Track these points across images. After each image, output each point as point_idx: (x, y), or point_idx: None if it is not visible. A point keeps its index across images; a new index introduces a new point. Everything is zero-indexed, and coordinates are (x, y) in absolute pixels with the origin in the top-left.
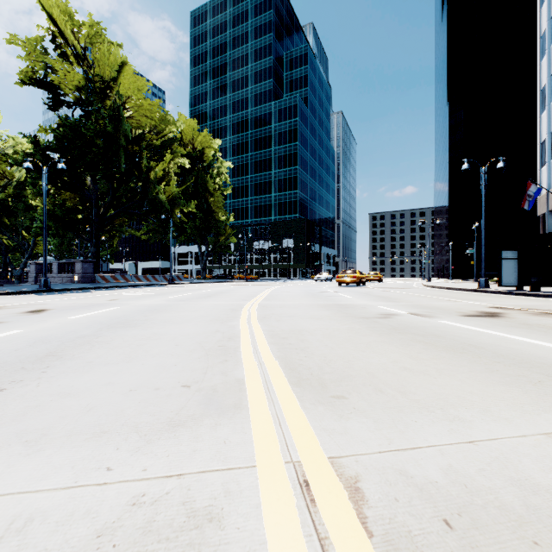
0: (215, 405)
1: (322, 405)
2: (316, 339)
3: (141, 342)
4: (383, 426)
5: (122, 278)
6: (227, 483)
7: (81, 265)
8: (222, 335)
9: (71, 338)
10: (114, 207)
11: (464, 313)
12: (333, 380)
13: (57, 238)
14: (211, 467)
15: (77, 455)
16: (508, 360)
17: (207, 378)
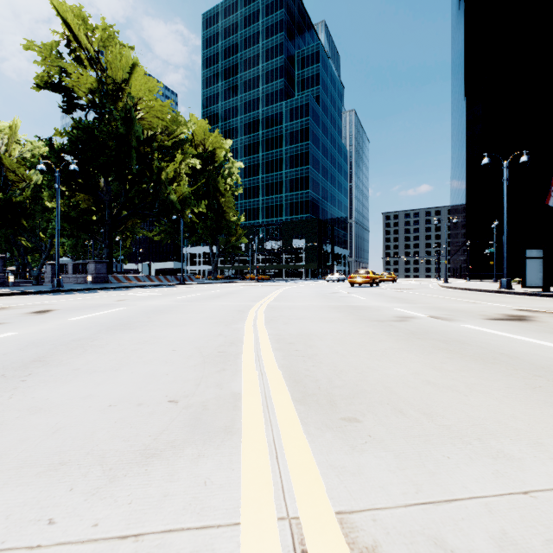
0: (202, 428)
1: (330, 431)
2: (326, 345)
3: (136, 347)
4: (407, 464)
5: (134, 278)
6: (197, 552)
7: (94, 265)
8: (225, 339)
9: (65, 341)
10: (126, 208)
11: (488, 316)
12: (344, 397)
13: (71, 239)
14: (181, 524)
15: (19, 498)
16: (550, 373)
17: (199, 391)
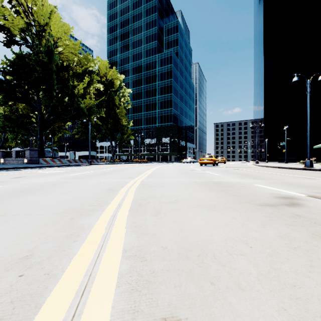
0: None
1: None
2: None
3: None
4: None
5: (58, 160)
6: None
7: (29, 152)
8: (8, 287)
9: None
10: (53, 114)
11: None
12: None
13: (13, 134)
14: None
15: None
16: None
17: None
